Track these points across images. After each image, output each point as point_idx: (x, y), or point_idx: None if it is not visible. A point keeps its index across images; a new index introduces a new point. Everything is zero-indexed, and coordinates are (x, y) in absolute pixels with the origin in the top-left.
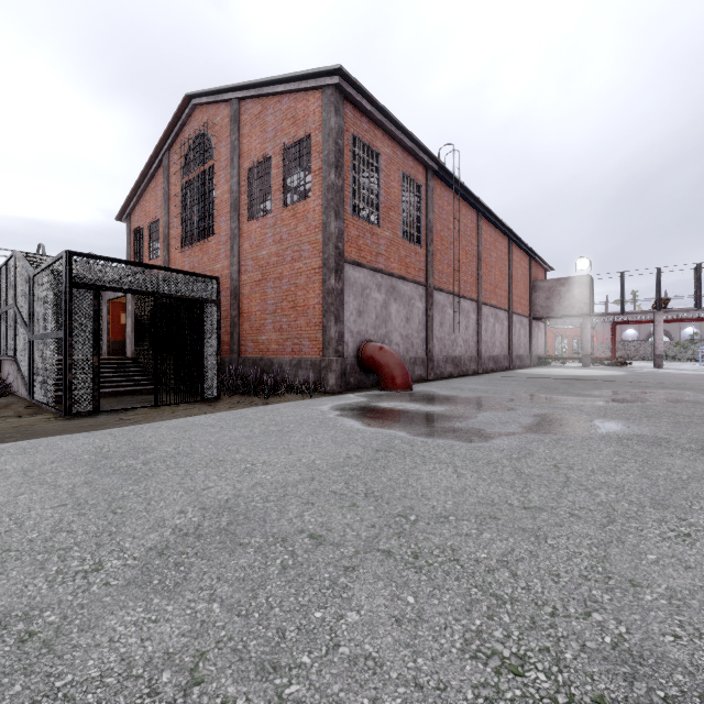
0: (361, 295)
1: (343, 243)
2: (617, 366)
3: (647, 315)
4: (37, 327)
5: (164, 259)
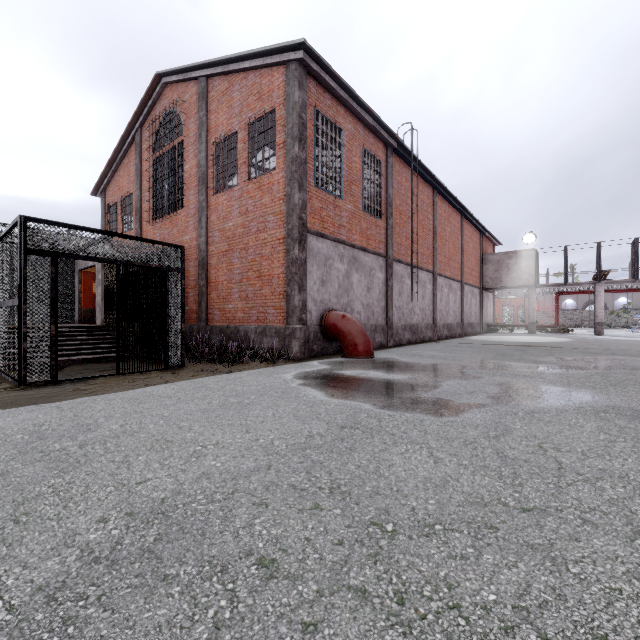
0: (324, 265)
1: (307, 214)
2: (560, 333)
3: (584, 286)
4: None
5: (136, 231)
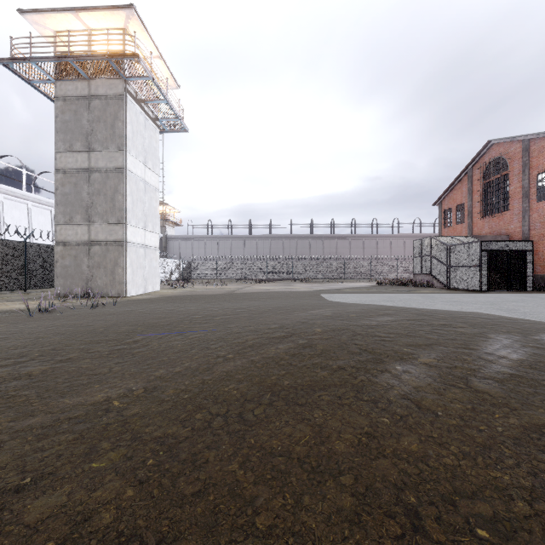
0: None
1: None
2: None
3: None
4: (453, 263)
5: (468, 224)
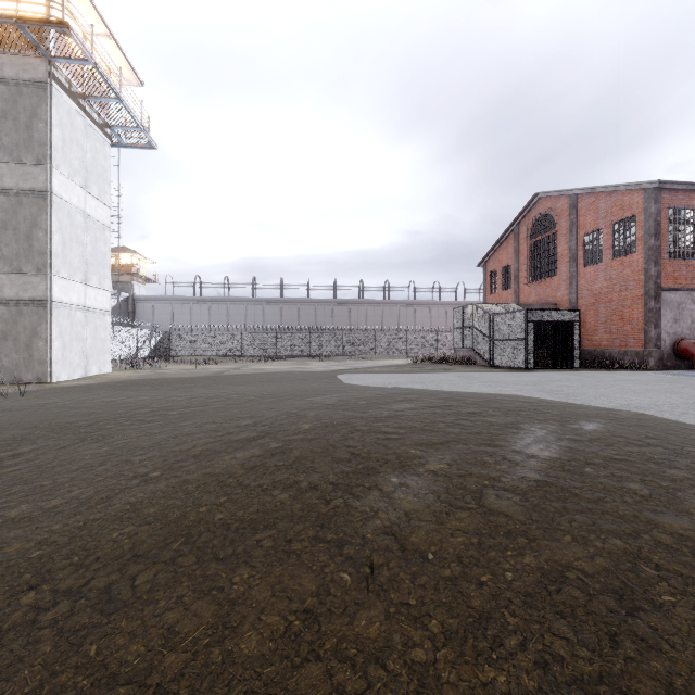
0: (676, 309)
1: (661, 279)
2: None
3: None
4: (497, 336)
5: (515, 290)
